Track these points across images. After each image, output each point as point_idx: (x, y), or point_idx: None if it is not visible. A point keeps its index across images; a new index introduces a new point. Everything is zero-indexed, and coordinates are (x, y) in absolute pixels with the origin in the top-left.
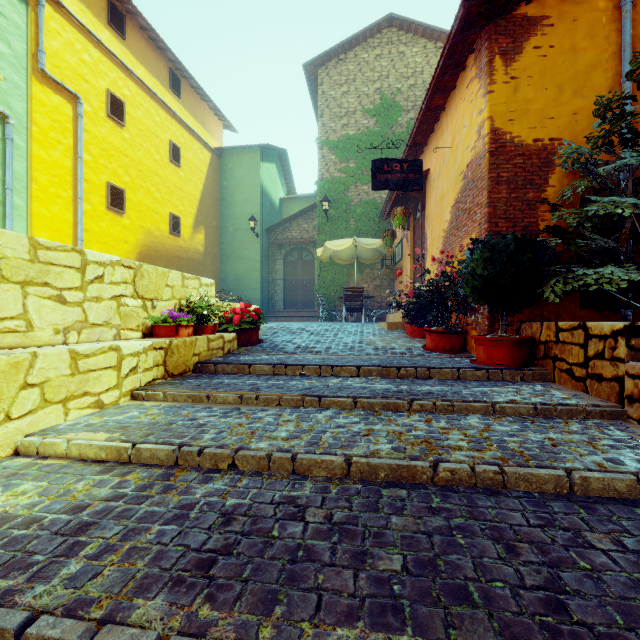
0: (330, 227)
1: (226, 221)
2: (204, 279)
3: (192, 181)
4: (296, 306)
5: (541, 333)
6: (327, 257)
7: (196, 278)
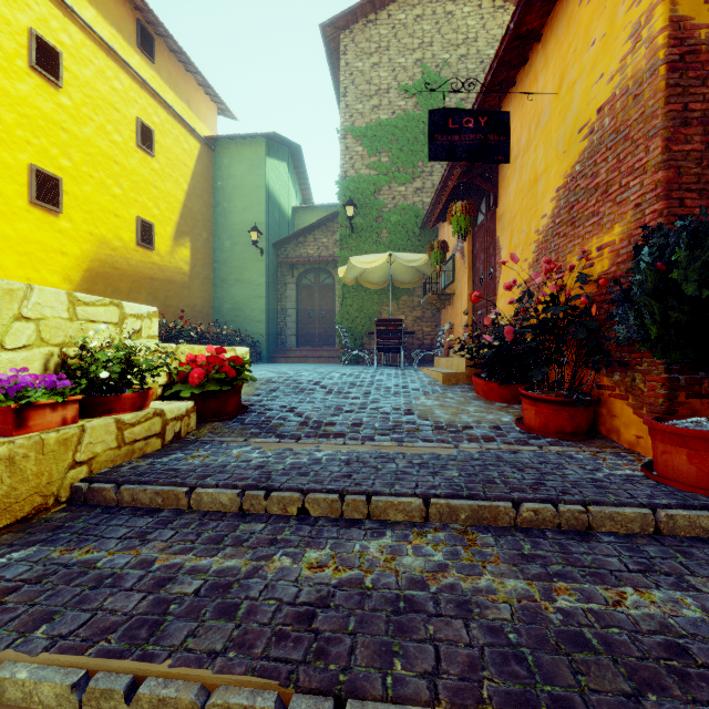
0: (356, 240)
1: (221, 233)
2: (132, 306)
3: (172, 177)
4: (312, 343)
5: None
6: (352, 279)
7: (113, 303)
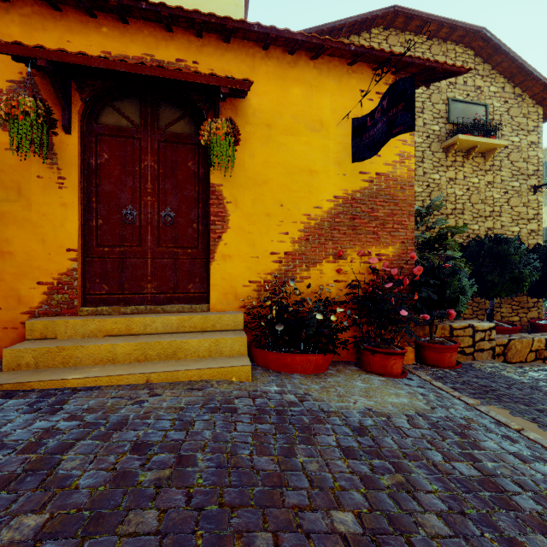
0: None
1: None
2: None
3: None
4: None
5: (435, 332)
6: None
7: None
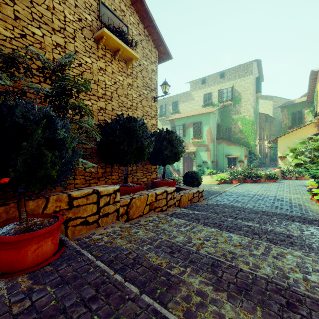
0: None
1: None
2: None
3: None
4: None
5: (46, 207)
6: None
7: None
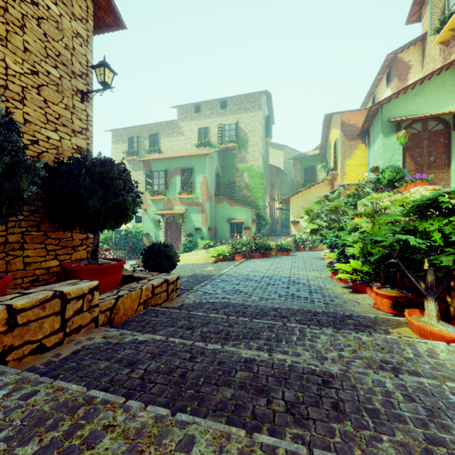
0: None
1: None
2: None
3: None
4: None
5: None
6: None
7: None
